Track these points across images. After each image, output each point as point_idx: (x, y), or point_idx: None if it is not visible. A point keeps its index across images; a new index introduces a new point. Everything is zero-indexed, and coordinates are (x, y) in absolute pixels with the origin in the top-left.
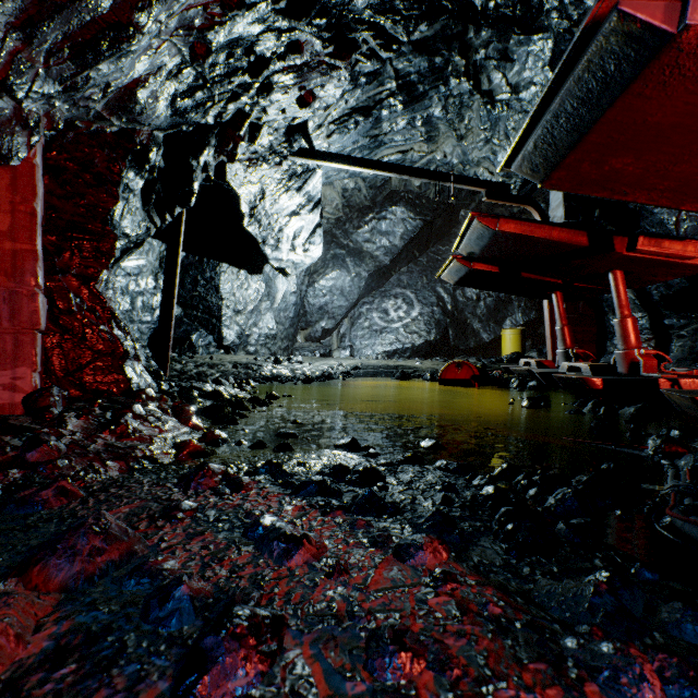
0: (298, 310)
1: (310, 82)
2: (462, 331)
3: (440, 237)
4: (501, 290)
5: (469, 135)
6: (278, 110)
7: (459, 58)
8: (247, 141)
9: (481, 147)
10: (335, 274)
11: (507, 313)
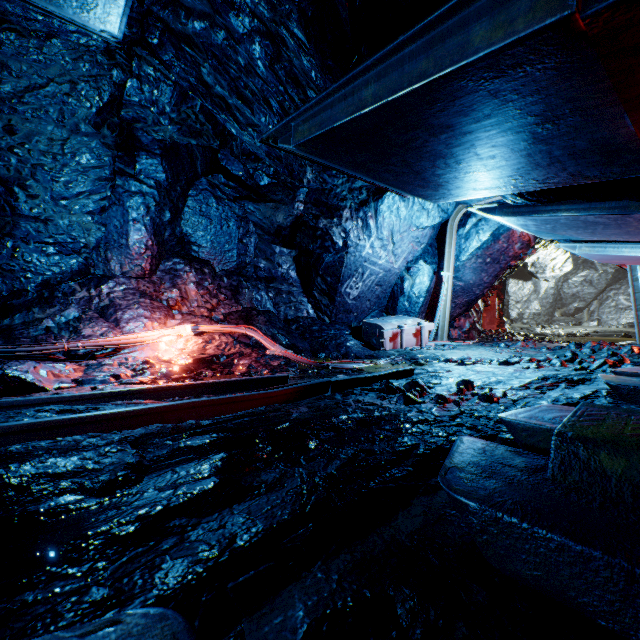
0: (555, 297)
1: None
2: None
3: None
4: None
5: None
6: None
7: None
8: None
9: None
10: (584, 273)
11: None
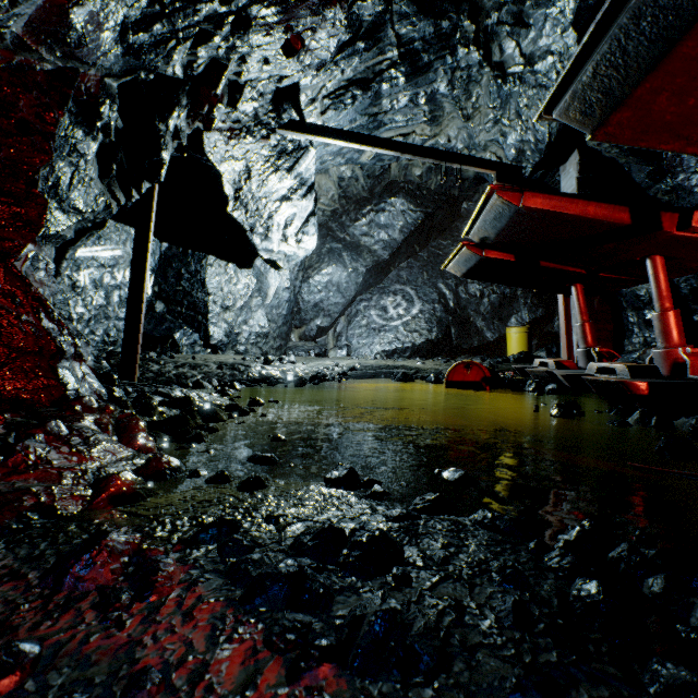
0: (291, 307)
1: (298, 22)
2: (465, 329)
3: (441, 230)
4: (513, 283)
5: (476, 115)
6: (261, 63)
7: (469, 22)
8: (226, 105)
9: (489, 129)
10: (331, 269)
11: (512, 310)
